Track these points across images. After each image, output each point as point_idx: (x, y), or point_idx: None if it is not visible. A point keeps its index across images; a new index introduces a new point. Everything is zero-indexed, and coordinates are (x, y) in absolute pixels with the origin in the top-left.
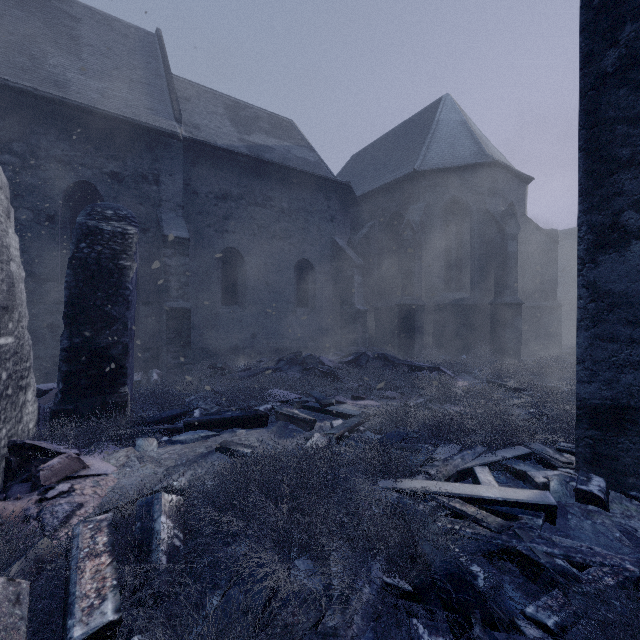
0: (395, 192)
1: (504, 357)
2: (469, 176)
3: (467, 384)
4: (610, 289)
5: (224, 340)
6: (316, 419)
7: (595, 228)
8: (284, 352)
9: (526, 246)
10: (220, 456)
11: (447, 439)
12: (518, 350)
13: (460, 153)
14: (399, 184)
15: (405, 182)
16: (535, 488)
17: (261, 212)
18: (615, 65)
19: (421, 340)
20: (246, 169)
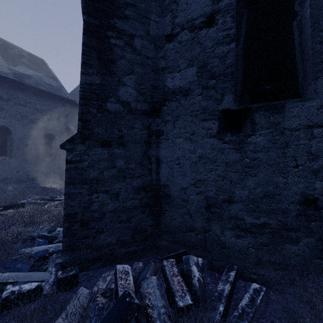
0: None
1: None
2: None
3: None
4: None
5: None
6: (47, 202)
7: None
8: (38, 179)
9: None
10: (0, 217)
11: None
12: None
13: None
14: None
15: None
16: None
17: (23, 109)
18: None
19: None
20: (13, 86)
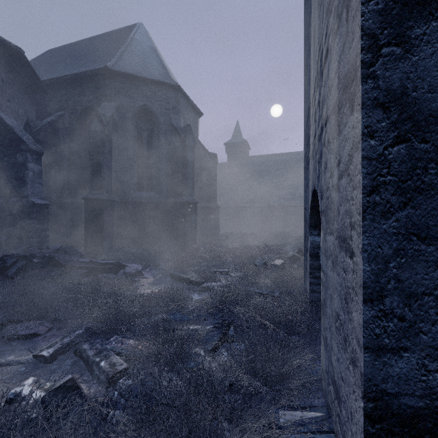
0: (88, 86)
1: (185, 247)
2: (158, 91)
3: (152, 280)
4: None
5: None
6: None
7: None
8: None
9: (198, 162)
10: None
11: None
12: (194, 240)
13: (151, 70)
14: (91, 78)
15: (98, 78)
16: None
17: None
18: None
19: (112, 235)
20: None
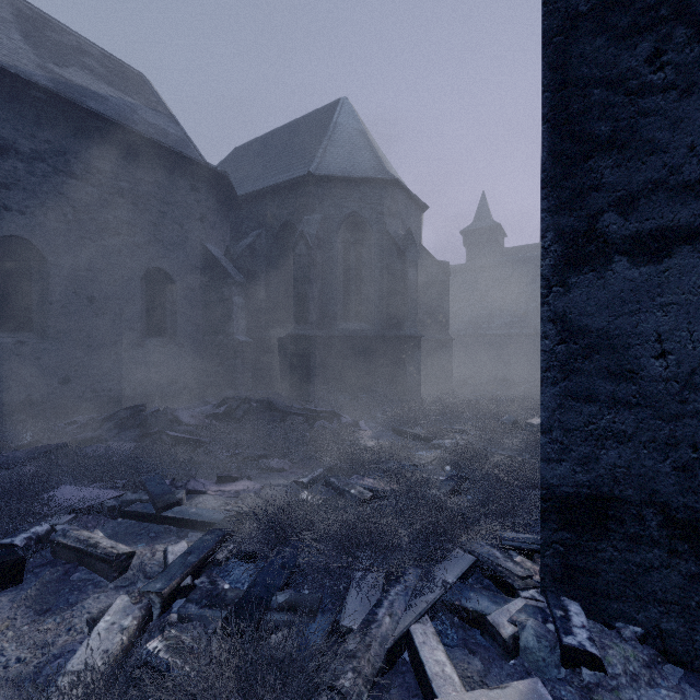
0: (287, 197)
1: (405, 395)
2: (369, 191)
3: (371, 434)
4: (586, 325)
5: (0, 390)
6: (134, 550)
7: (565, 235)
8: (123, 403)
9: (422, 276)
10: None
11: (363, 568)
12: (418, 387)
13: (360, 164)
14: (291, 188)
15: (299, 186)
16: (503, 649)
17: (80, 188)
18: (590, 2)
19: (317, 379)
20: (49, 114)
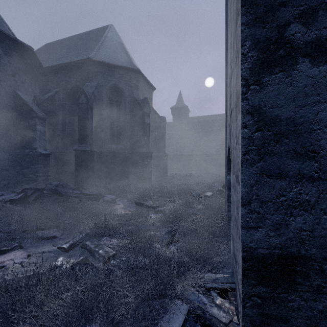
0: (75, 71)
1: (143, 183)
2: (124, 74)
3: (123, 206)
4: (277, 115)
5: None
6: None
7: (260, 43)
8: None
9: (152, 123)
10: None
11: None
12: (150, 179)
13: (119, 59)
14: (78, 66)
15: (83, 65)
16: None
17: None
18: None
19: (93, 175)
20: None
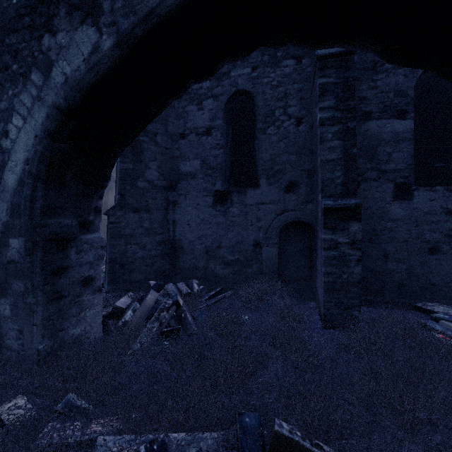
0: None
1: None
2: None
3: None
4: None
5: None
6: None
7: None
8: None
9: None
10: None
11: None
12: None
13: None
14: None
15: None
16: None
17: None
18: None
19: None
20: None
